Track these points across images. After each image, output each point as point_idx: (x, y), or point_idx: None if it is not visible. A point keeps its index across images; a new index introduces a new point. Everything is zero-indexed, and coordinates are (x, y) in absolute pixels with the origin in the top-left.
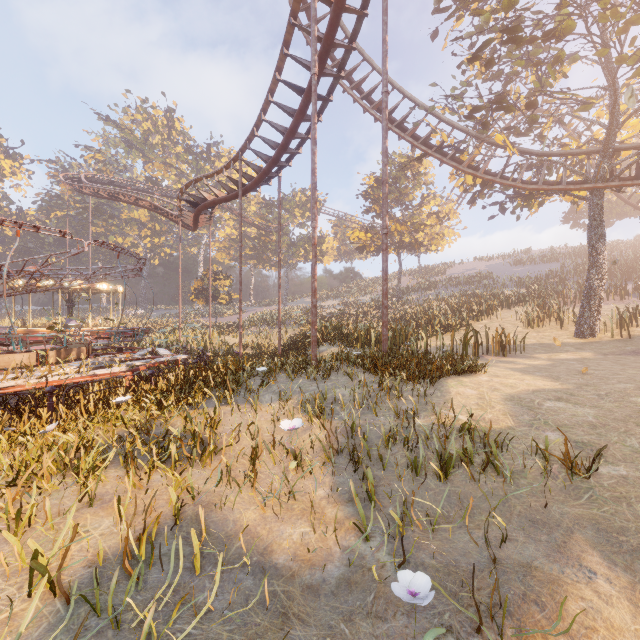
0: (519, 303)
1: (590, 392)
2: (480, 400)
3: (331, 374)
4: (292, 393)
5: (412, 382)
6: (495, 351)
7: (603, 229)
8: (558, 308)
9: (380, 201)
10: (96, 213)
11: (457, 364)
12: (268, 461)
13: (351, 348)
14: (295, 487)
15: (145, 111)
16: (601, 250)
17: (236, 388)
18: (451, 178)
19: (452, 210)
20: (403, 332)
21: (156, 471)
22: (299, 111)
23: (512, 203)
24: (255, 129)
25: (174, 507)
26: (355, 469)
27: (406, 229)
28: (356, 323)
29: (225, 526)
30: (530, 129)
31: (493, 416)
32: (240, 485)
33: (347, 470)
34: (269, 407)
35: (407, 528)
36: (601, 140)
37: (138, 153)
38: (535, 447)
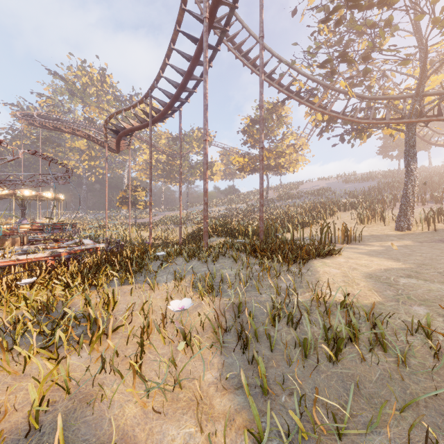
0: (352, 208)
1: (431, 270)
2: (345, 278)
3: (219, 257)
4: (186, 273)
5: (286, 263)
6: (341, 240)
7: (415, 152)
8: (380, 210)
9: (254, 136)
10: (47, 142)
11: (320, 249)
12: (159, 339)
13: (234, 239)
14: (183, 369)
15: (84, 69)
16: (414, 167)
17: (138, 270)
18: (306, 115)
19: (304, 143)
20: (274, 226)
21: (42, 355)
22: (194, 56)
23: (349, 135)
24: (161, 71)
25: (28, 416)
26: (243, 349)
27: (272, 155)
28: (237, 221)
29: (98, 428)
30: (362, 81)
31: (361, 292)
32: (127, 368)
33: (235, 348)
34: (165, 286)
35: (305, 425)
36: (413, 88)
37: (78, 99)
38: (410, 322)
